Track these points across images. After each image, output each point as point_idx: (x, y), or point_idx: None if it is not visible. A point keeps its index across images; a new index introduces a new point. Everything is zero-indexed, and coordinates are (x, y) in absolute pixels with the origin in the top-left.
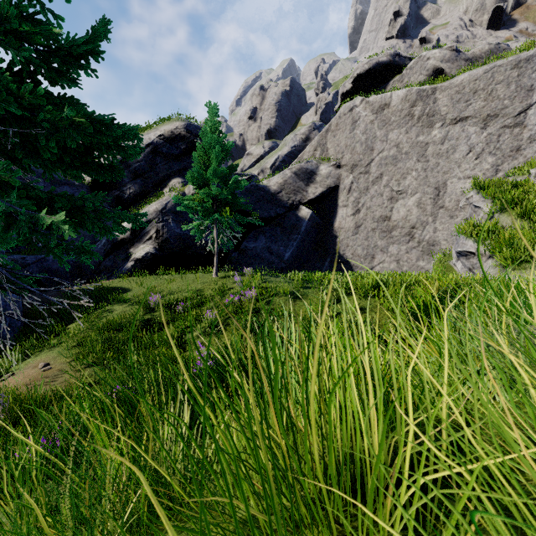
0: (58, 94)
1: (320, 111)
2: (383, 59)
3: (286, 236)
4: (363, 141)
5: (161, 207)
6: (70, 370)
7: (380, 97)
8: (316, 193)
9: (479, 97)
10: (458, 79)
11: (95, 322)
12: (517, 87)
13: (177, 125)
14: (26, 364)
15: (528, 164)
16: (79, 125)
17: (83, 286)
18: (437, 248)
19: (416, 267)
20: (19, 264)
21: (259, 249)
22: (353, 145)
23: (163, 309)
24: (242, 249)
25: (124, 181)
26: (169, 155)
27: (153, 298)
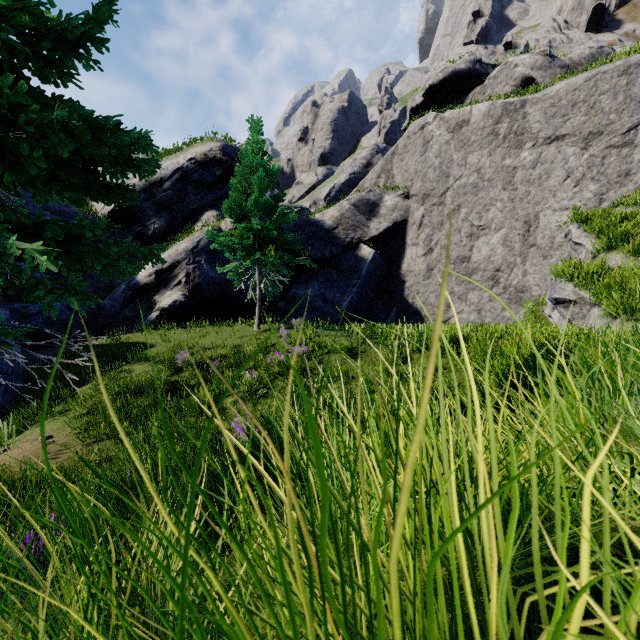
0: (52, 95)
1: (384, 131)
2: (460, 66)
3: (344, 281)
4: (436, 165)
5: (192, 245)
6: (77, 444)
7: (458, 112)
8: (379, 229)
9: (579, 111)
10: (553, 89)
11: (109, 384)
12: (626, 98)
13: (211, 146)
14: (24, 437)
15: (639, 192)
16: (75, 130)
17: (97, 341)
18: (527, 295)
19: (502, 318)
20: (20, 314)
21: (310, 296)
22: (425, 170)
23: (193, 369)
24: (290, 296)
25: (147, 214)
26: (202, 183)
27: (181, 356)
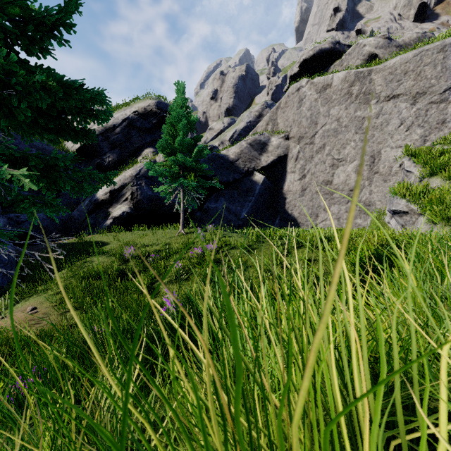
0: (35, 64)
1: (271, 92)
2: (325, 46)
3: (243, 198)
4: (308, 116)
5: (135, 173)
6: (54, 314)
7: (323, 79)
8: (268, 161)
9: (409, 77)
10: (391, 62)
11: (77, 271)
12: (443, 68)
13: (149, 102)
14: (16, 308)
15: None
16: (51, 89)
17: (68, 241)
18: (372, 208)
19: (354, 224)
20: (14, 221)
21: (219, 209)
22: (300, 120)
23: (136, 260)
24: (205, 209)
25: (104, 150)
26: (142, 128)
27: (128, 251)
